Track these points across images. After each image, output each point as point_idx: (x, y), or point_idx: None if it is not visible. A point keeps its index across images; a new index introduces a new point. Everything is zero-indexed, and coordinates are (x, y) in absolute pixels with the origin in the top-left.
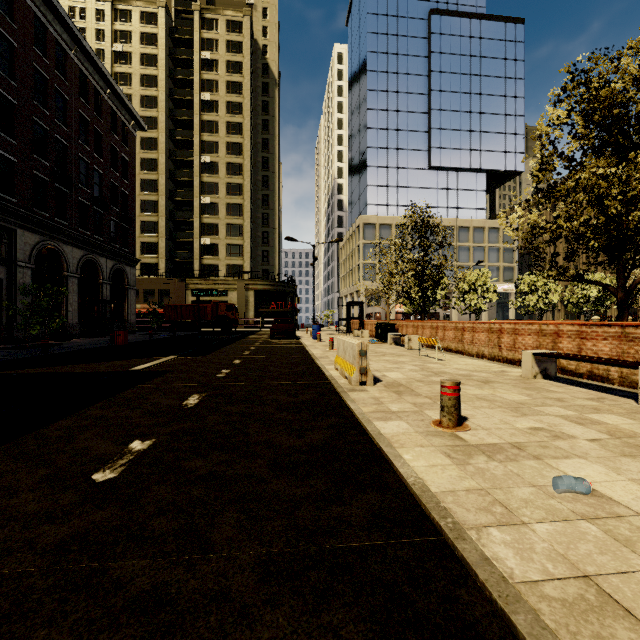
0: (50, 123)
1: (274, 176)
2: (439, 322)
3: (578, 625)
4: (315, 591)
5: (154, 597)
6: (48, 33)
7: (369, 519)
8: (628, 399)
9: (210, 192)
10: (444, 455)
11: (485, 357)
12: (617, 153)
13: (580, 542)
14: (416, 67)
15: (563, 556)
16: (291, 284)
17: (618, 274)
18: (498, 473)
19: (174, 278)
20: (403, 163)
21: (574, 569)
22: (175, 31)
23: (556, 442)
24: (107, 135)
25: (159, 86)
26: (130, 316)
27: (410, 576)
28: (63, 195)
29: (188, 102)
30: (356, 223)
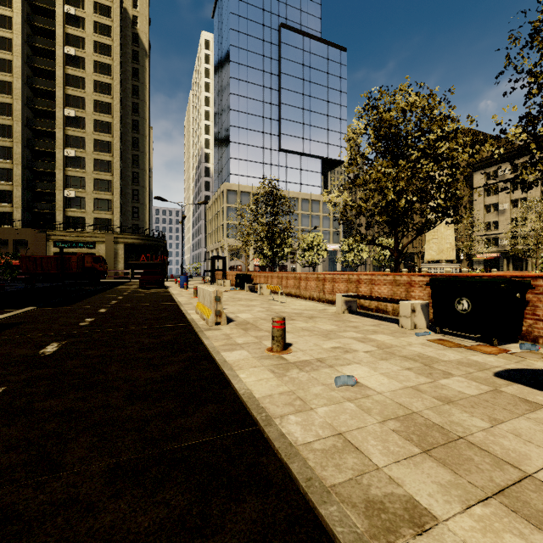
0: None
1: (144, 139)
2: (283, 273)
3: (327, 461)
4: (154, 480)
5: None
6: None
7: (206, 424)
8: (395, 324)
9: (76, 146)
10: (270, 371)
11: (314, 299)
12: (394, 159)
13: (342, 414)
14: (270, 67)
15: (330, 424)
16: (161, 239)
17: (394, 240)
18: (304, 379)
19: (33, 229)
20: (260, 143)
21: (334, 431)
22: None
23: (345, 355)
24: None
25: (14, 29)
26: None
27: (230, 456)
28: None
29: (50, 52)
30: (221, 189)
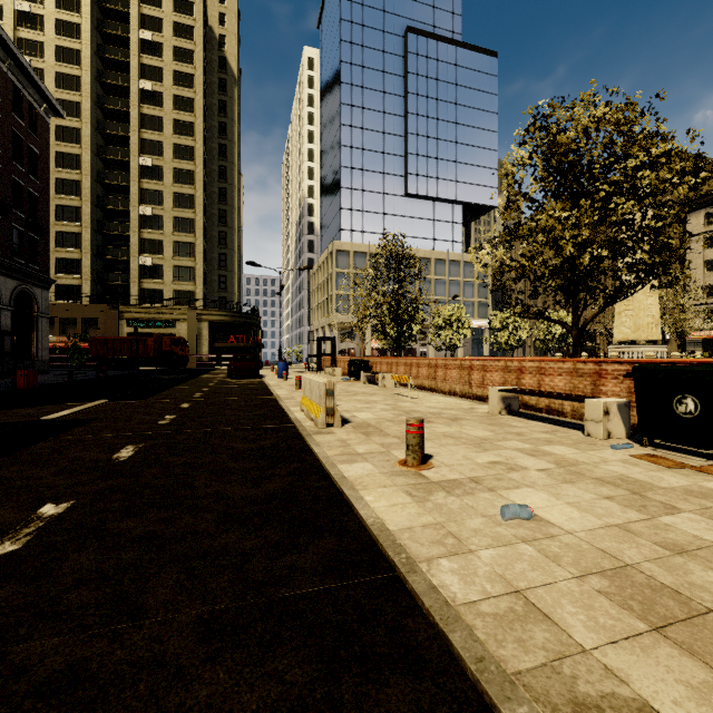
0: None
1: (233, 189)
2: (413, 359)
3: (505, 633)
4: (261, 641)
5: (69, 676)
6: None
7: (324, 564)
8: (577, 431)
9: (152, 202)
10: (406, 494)
11: (457, 394)
12: (572, 198)
13: (517, 562)
14: (392, 86)
15: (501, 576)
16: (254, 315)
17: (573, 313)
18: (454, 507)
19: (104, 305)
20: (379, 187)
21: (508, 586)
22: None
23: (510, 474)
24: (7, 118)
25: (83, 64)
26: (41, 351)
27: (361, 613)
28: None
29: (123, 89)
30: (328, 249)
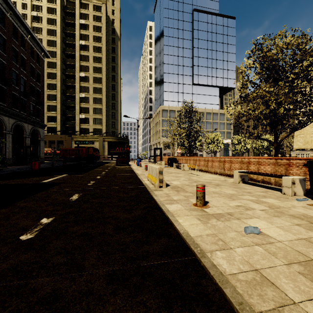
0: None
1: (118, 85)
2: (197, 157)
3: (252, 291)
4: (135, 286)
5: (53, 295)
6: None
7: (162, 251)
8: (278, 191)
9: (84, 91)
10: (197, 219)
11: (218, 173)
12: (274, 81)
13: (254, 255)
14: (187, 36)
15: (247, 261)
16: (126, 138)
17: (274, 136)
18: (221, 226)
19: (65, 135)
20: (181, 81)
21: (251, 267)
22: (66, 8)
23: (247, 211)
24: (28, 59)
25: (57, 35)
26: (41, 154)
27: (180, 275)
28: (3, 90)
29: (73, 45)
30: (158, 109)
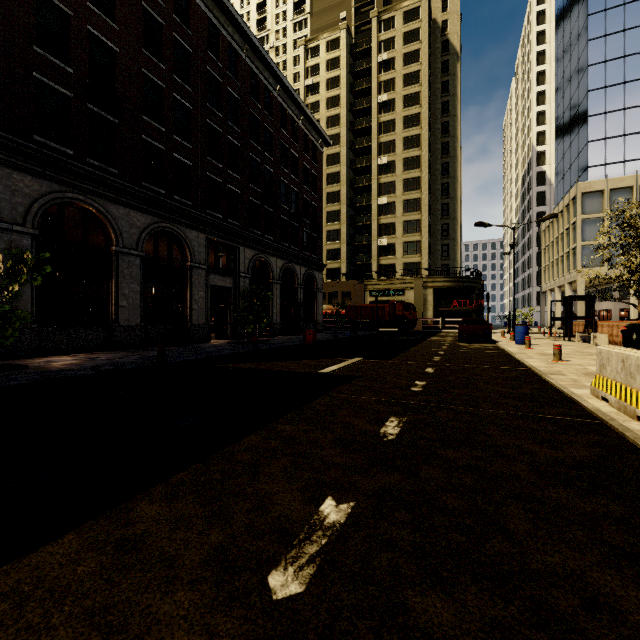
0: (261, 156)
1: (455, 161)
2: None
3: None
4: None
5: None
6: (260, 82)
7: None
8: None
9: (387, 192)
10: None
11: None
12: None
13: None
14: None
15: None
16: (476, 279)
17: None
18: None
19: (354, 280)
20: None
21: None
22: (355, 46)
23: None
24: (301, 157)
25: (341, 103)
26: (318, 316)
27: None
28: (270, 215)
29: (366, 110)
30: (569, 195)
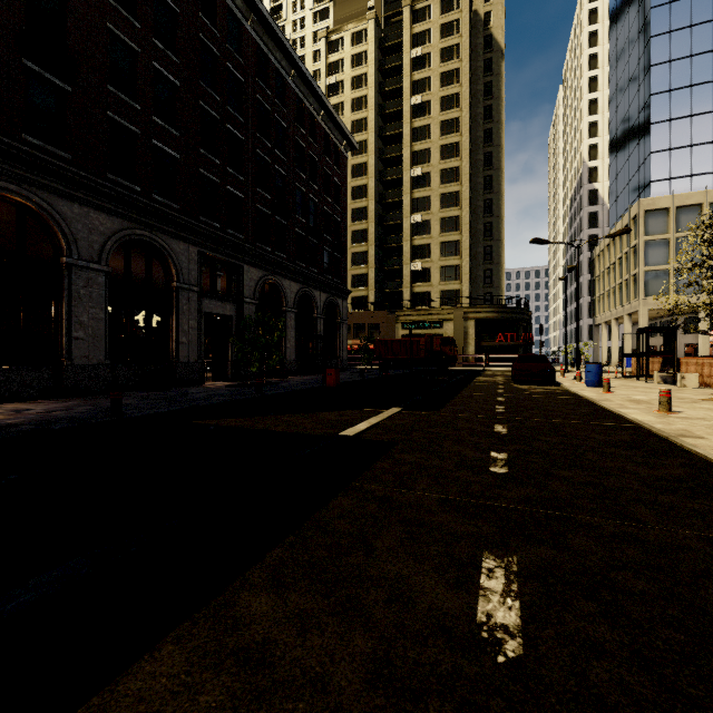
0: (271, 155)
1: (499, 174)
2: None
3: None
4: None
5: None
6: (269, 63)
7: None
8: None
9: (421, 209)
10: None
11: None
12: None
13: None
14: None
15: None
16: (524, 309)
17: None
18: None
19: (383, 310)
20: None
21: None
22: (384, 40)
23: None
24: (321, 160)
25: (369, 105)
26: (342, 352)
27: None
28: (282, 228)
29: (397, 113)
30: (630, 213)
